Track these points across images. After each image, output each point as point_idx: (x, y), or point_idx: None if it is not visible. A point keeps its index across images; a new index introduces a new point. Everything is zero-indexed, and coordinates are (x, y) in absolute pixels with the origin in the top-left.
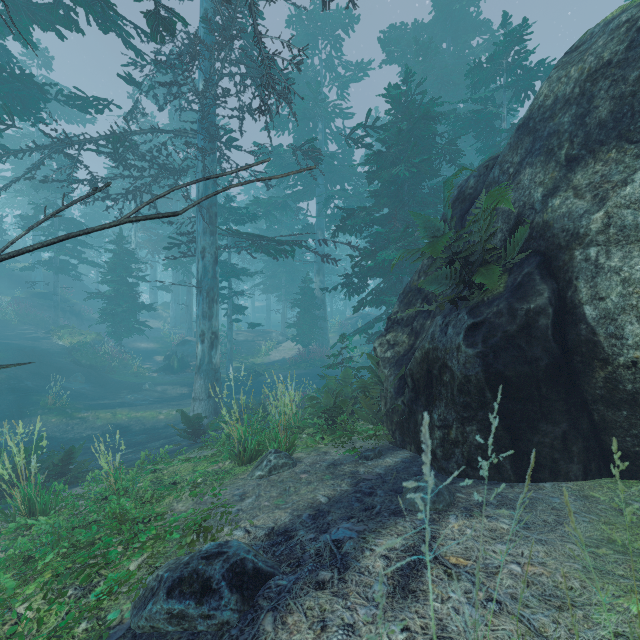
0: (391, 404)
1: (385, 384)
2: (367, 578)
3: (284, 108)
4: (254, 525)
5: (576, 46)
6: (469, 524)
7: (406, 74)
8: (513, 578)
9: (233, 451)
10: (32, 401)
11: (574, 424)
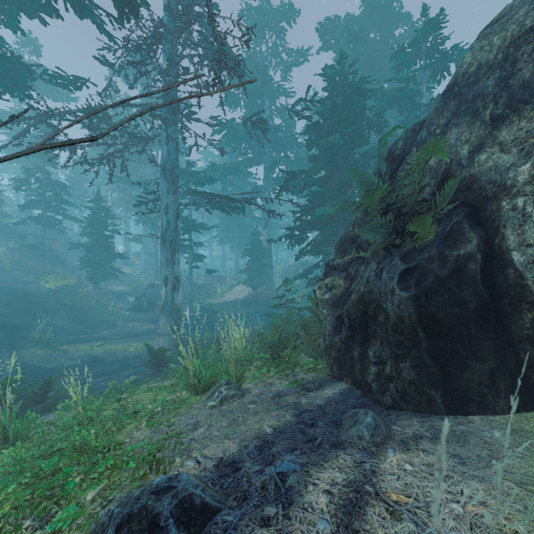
0: (329, 341)
1: (324, 323)
2: (311, 515)
3: (236, 88)
4: (204, 455)
5: (496, 19)
6: (407, 458)
7: (340, 56)
8: (455, 519)
9: (189, 382)
10: (21, 336)
11: (501, 362)
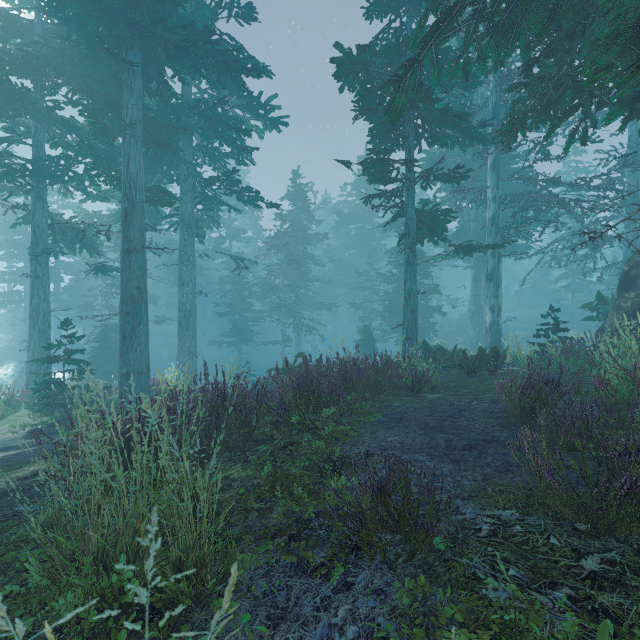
0: None
1: None
2: None
3: None
4: None
5: None
6: None
7: None
8: None
9: None
10: None
11: None
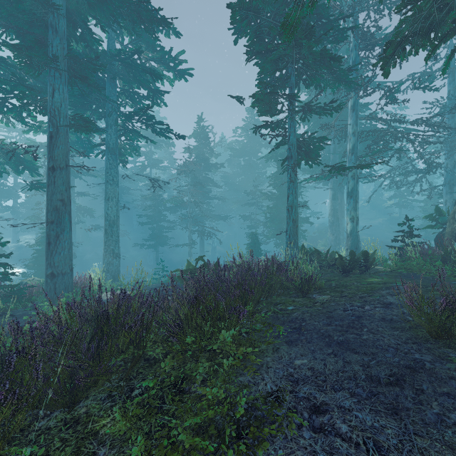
0: None
1: None
2: None
3: None
4: None
5: None
6: None
7: None
8: None
9: None
10: None
11: None
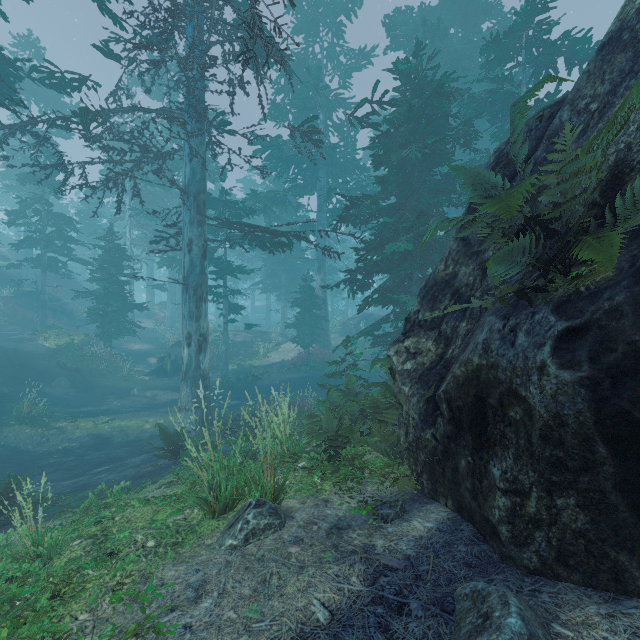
0: (415, 436)
1: (405, 406)
2: None
3: (284, 99)
4: None
5: None
6: None
7: (416, 46)
8: None
9: (201, 498)
10: (6, 409)
11: None
